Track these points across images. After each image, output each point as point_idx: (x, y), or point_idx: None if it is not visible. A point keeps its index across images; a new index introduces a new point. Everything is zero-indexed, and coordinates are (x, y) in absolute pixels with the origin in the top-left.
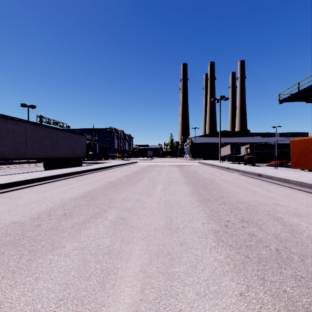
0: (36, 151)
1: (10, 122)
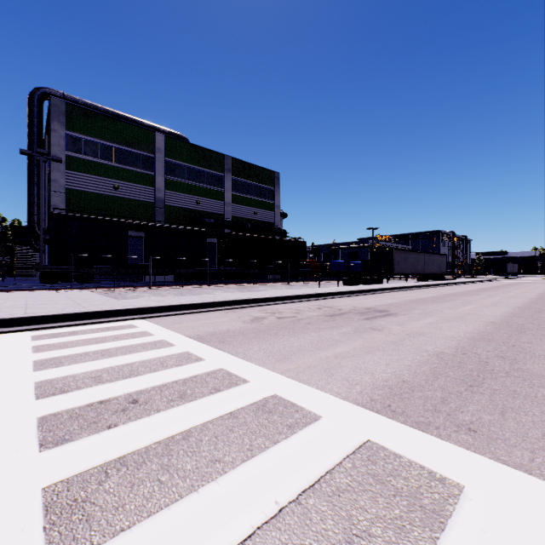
0: (427, 270)
1: (420, 254)
